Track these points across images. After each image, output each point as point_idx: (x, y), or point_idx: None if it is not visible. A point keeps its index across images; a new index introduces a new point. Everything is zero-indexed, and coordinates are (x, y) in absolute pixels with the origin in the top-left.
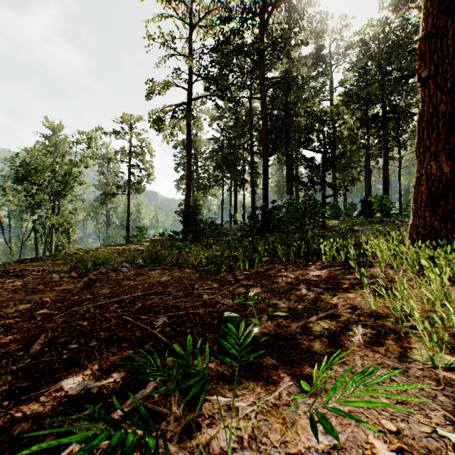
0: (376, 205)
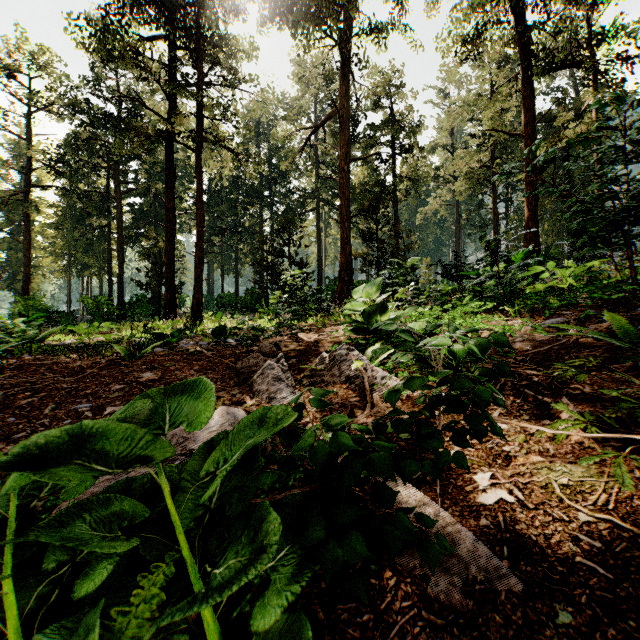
0: (227, 300)
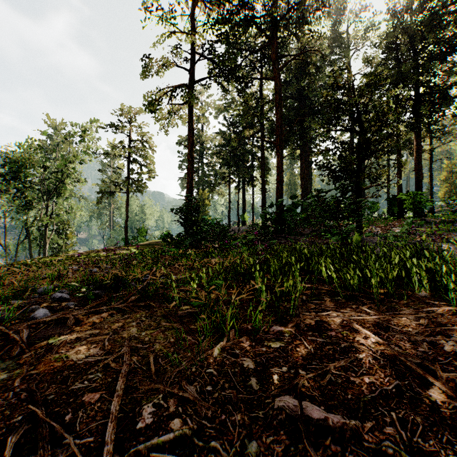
0: (408, 202)
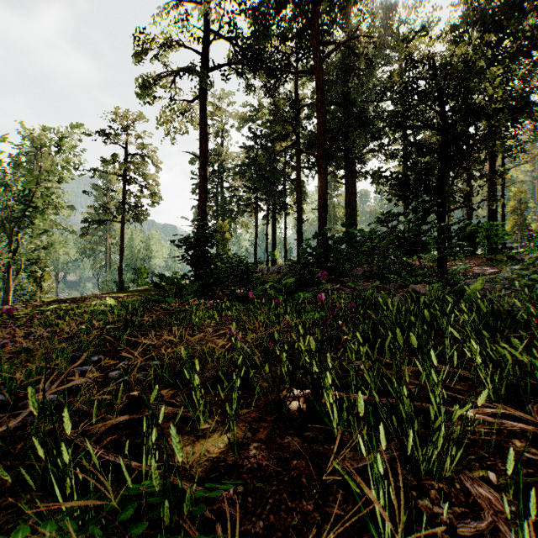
0: (481, 236)
